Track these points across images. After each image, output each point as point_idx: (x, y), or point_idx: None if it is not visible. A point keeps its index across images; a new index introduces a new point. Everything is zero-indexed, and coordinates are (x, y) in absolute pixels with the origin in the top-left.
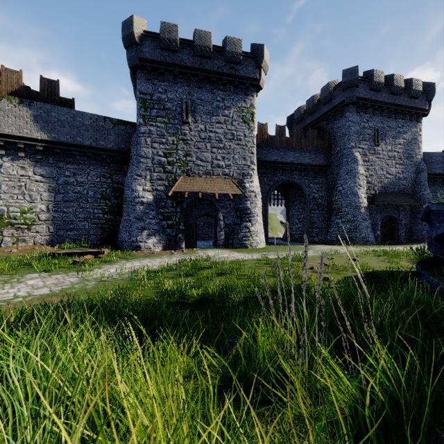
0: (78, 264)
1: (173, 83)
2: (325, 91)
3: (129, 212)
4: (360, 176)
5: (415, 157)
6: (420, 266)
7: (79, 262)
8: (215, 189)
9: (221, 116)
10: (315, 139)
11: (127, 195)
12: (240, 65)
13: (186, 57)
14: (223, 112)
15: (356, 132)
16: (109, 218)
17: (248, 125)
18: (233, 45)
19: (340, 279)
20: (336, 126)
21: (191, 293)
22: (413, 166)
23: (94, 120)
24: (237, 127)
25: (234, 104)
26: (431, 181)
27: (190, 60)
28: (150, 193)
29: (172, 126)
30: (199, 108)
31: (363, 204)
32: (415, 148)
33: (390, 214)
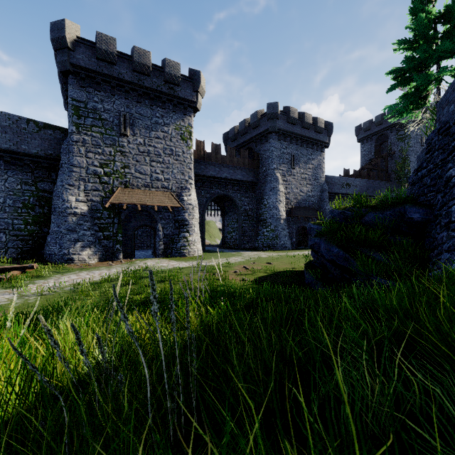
0: (3, 281)
1: (110, 94)
2: (254, 117)
3: (59, 223)
4: (280, 193)
5: (320, 180)
6: (305, 266)
7: (6, 279)
8: (154, 202)
9: (160, 131)
10: (246, 158)
11: (57, 206)
12: (179, 87)
13: (125, 71)
14: (162, 128)
15: (277, 156)
16: (33, 229)
17: (186, 142)
18: (172, 67)
19: (253, 279)
20: (263, 149)
21: (136, 298)
22: (318, 186)
23: (13, 121)
24: (176, 143)
25: (173, 122)
26: (332, 198)
27: (129, 75)
28: (85, 204)
29: (109, 137)
30: (138, 122)
31: (283, 216)
32: (320, 172)
33: (302, 224)
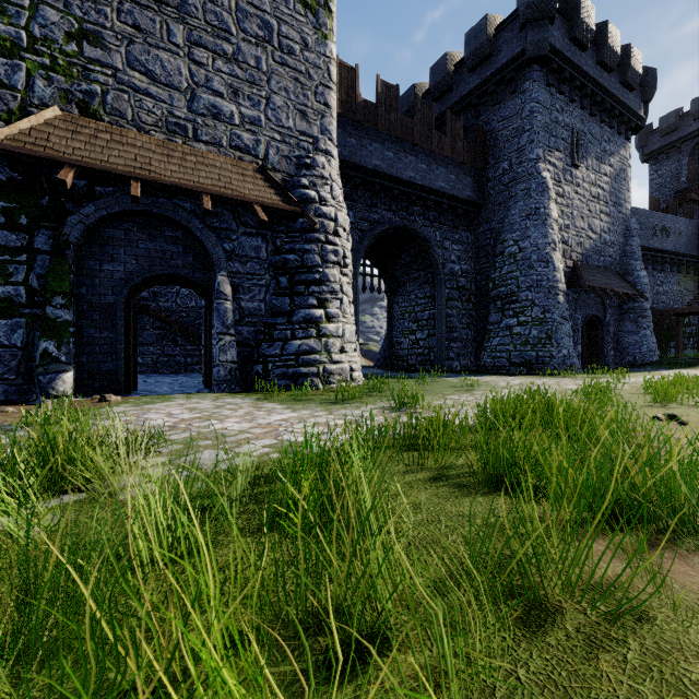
0: None
1: None
2: (478, 35)
3: None
4: (554, 224)
5: (625, 207)
6: None
7: None
8: (201, 181)
9: None
10: (458, 137)
11: None
12: None
13: None
14: None
15: (544, 126)
16: None
17: (315, 15)
18: None
19: None
20: (500, 116)
21: None
22: (621, 222)
23: None
24: (281, 8)
25: None
26: None
27: None
28: None
29: None
30: None
31: (562, 284)
32: (624, 189)
33: (593, 311)
